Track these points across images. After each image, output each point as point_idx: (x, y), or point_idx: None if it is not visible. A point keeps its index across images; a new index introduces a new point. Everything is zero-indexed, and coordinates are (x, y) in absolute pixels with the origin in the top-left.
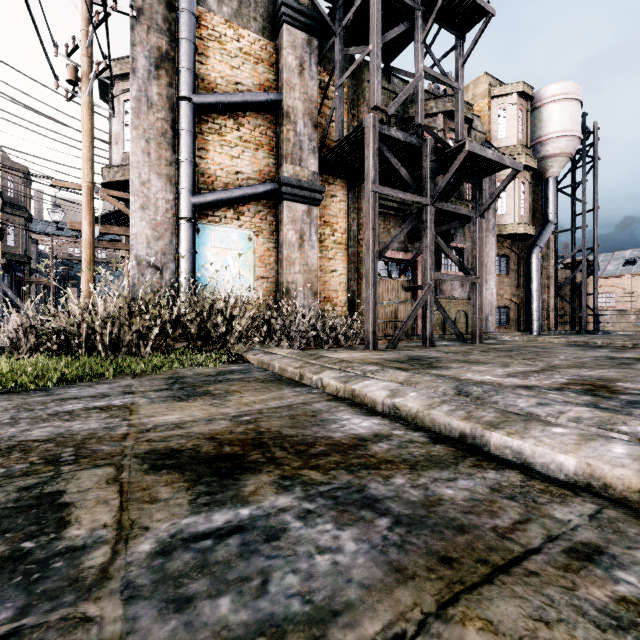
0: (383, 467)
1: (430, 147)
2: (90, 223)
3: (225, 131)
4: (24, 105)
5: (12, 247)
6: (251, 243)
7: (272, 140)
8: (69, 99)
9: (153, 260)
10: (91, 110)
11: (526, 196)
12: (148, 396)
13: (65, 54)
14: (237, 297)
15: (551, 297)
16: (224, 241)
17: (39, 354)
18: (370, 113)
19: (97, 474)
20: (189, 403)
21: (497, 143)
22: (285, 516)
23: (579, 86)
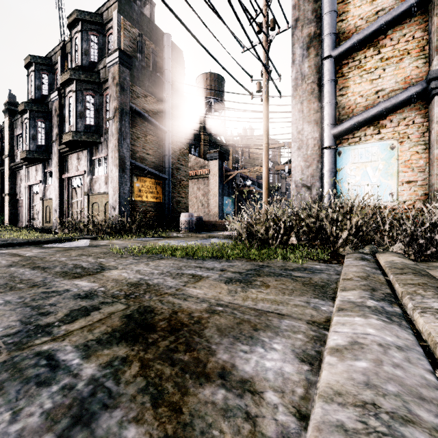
0: (160, 409)
1: None
2: (266, 167)
3: (364, 62)
4: (259, 112)
5: (271, 183)
6: (393, 151)
7: (421, 40)
8: (262, 100)
9: (305, 182)
10: (267, 102)
11: None
12: (223, 274)
13: (261, 77)
14: (356, 205)
15: None
16: (363, 156)
17: (232, 241)
18: None
19: (118, 307)
20: (225, 285)
21: None
22: (67, 379)
23: None
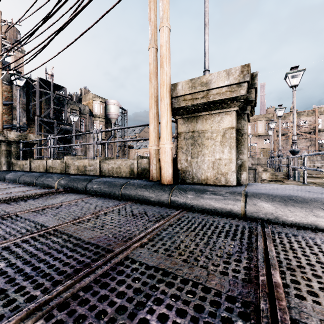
0: None
1: (56, 123)
2: None
3: None
4: None
5: None
6: None
7: (10, 112)
8: None
9: None
10: None
11: (102, 128)
12: None
13: None
14: None
15: (115, 155)
16: None
17: None
18: (36, 116)
19: None
20: None
21: (95, 113)
22: None
23: (117, 101)
